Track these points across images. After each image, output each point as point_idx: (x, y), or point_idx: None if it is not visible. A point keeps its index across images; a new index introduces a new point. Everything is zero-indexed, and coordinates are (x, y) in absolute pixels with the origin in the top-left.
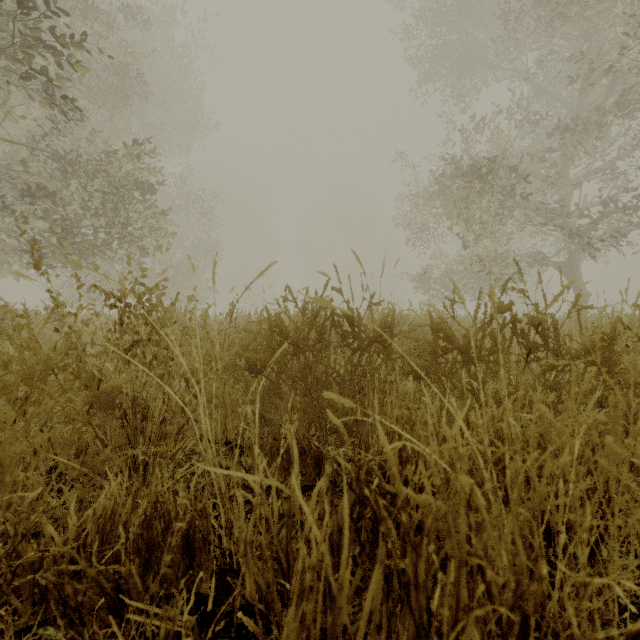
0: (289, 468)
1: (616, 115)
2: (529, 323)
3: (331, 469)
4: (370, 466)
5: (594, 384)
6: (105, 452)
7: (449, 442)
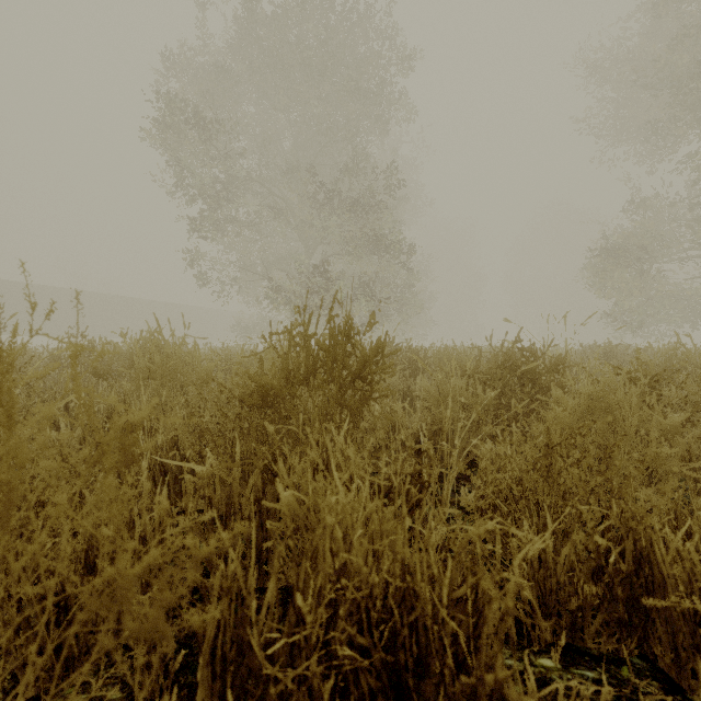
0: None
1: None
2: None
3: None
4: None
5: None
6: None
7: None
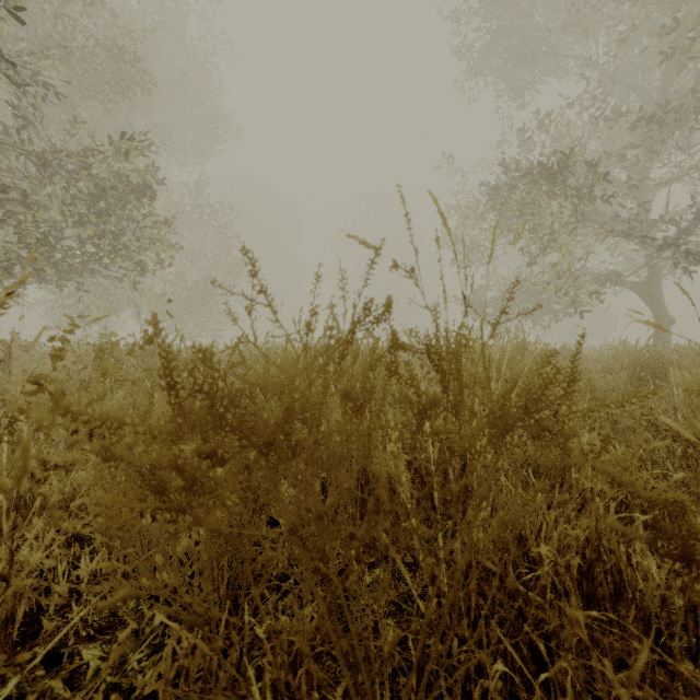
0: None
1: None
2: None
3: None
4: None
5: None
6: None
7: None
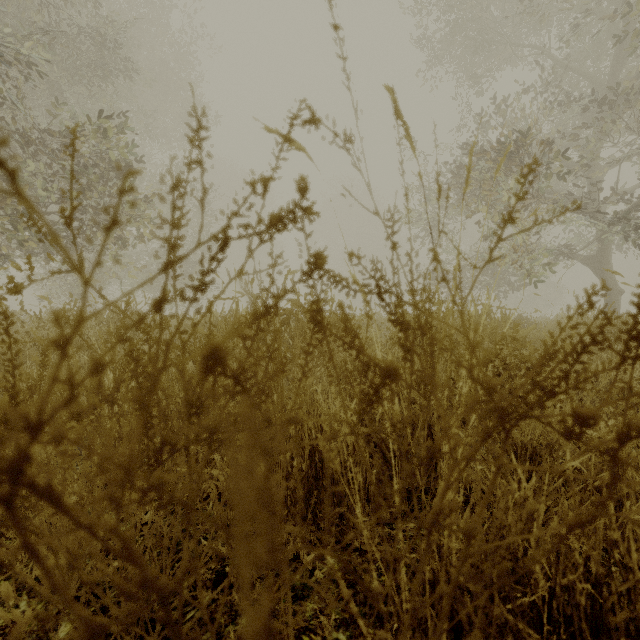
0: None
1: None
2: None
3: None
4: None
5: None
6: None
7: None
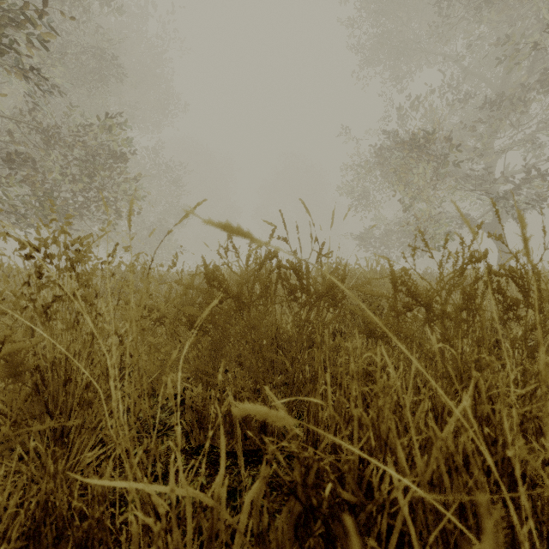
0: (232, 431)
1: (537, 92)
2: (507, 275)
3: (268, 470)
4: (321, 467)
5: (547, 338)
6: (2, 429)
7: (437, 446)
